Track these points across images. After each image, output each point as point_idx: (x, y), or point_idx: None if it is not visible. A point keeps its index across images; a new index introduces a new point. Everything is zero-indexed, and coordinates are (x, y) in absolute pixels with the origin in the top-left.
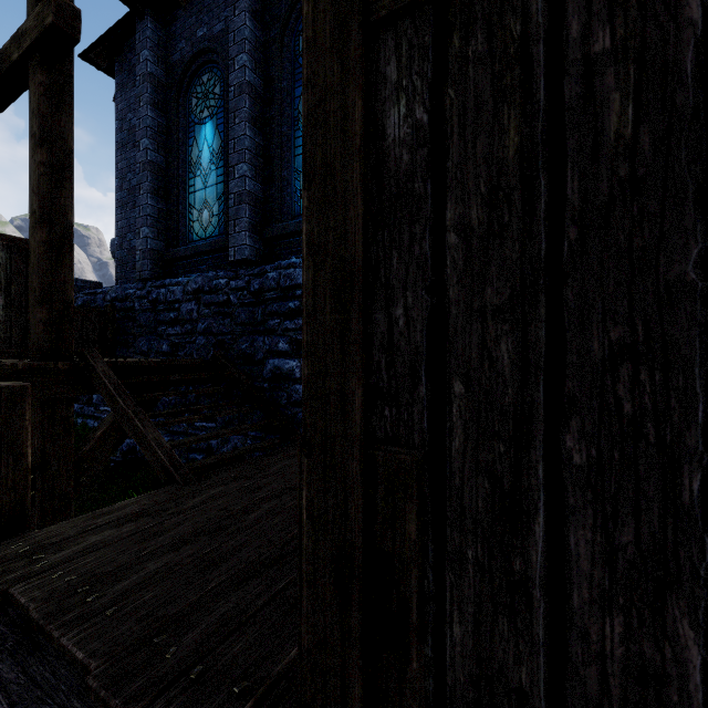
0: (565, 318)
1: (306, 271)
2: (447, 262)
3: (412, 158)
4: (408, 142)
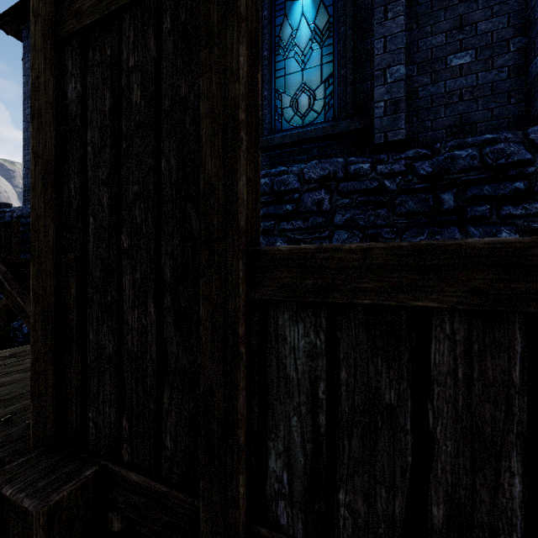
0: (123, 183)
1: (32, 166)
2: (88, 160)
3: (77, 109)
4: (76, 101)
